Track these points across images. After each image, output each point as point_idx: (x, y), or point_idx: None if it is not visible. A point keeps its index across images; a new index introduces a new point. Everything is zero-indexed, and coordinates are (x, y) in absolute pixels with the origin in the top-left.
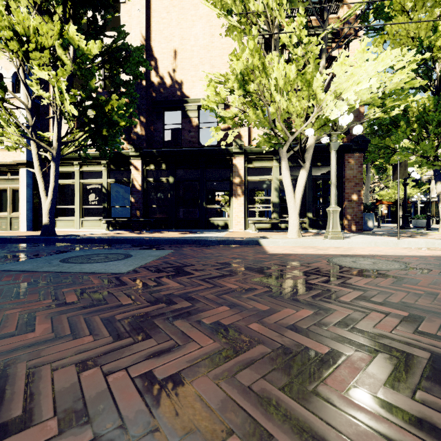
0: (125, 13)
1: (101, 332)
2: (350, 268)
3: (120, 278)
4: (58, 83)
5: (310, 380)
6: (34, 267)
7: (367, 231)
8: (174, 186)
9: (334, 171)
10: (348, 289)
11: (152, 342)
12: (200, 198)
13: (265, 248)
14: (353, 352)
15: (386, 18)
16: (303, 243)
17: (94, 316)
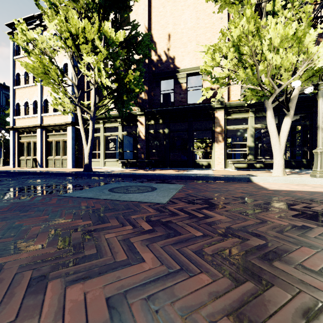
0: (133, 13)
1: (208, 269)
2: None
3: (166, 207)
4: (98, 64)
5: None
6: (94, 195)
7: None
8: (168, 135)
9: (322, 116)
10: None
11: (281, 292)
12: (188, 144)
13: (259, 184)
14: None
15: None
16: (293, 181)
17: (183, 248)
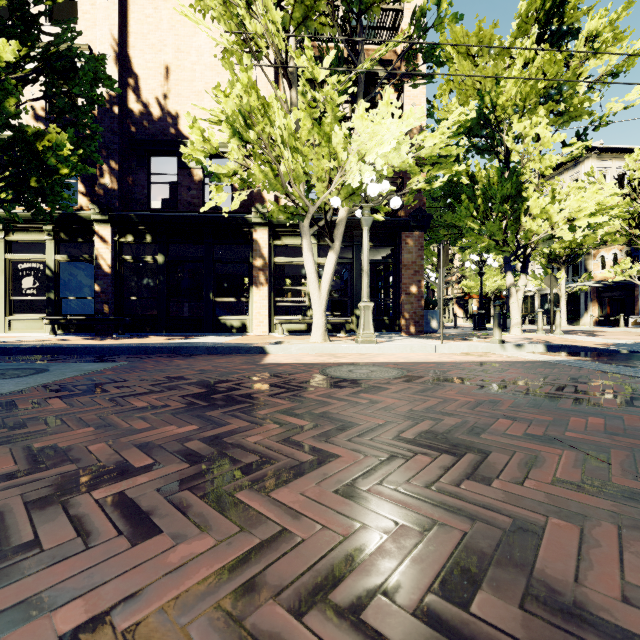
0: None
1: None
2: (334, 378)
3: None
4: None
5: (81, 492)
6: None
7: (431, 333)
8: (165, 268)
9: (366, 254)
10: (288, 401)
11: None
12: (205, 286)
13: (267, 357)
14: (176, 463)
15: (438, 62)
16: (323, 350)
17: None
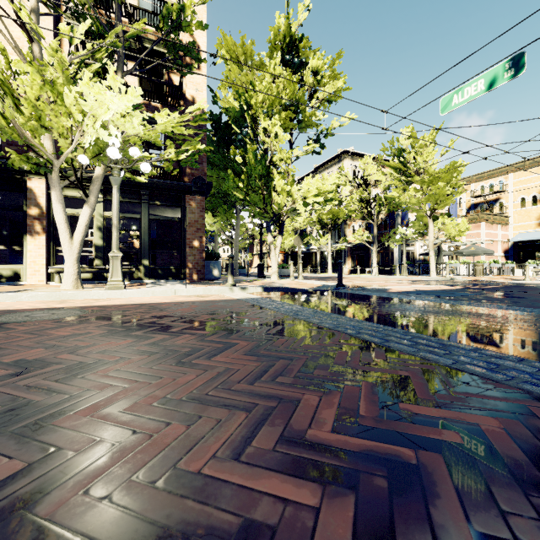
0: None
1: None
2: None
3: None
4: None
5: None
6: None
7: (214, 280)
8: None
9: (116, 210)
10: None
11: None
12: None
13: None
14: None
15: (196, 58)
16: (61, 296)
17: None
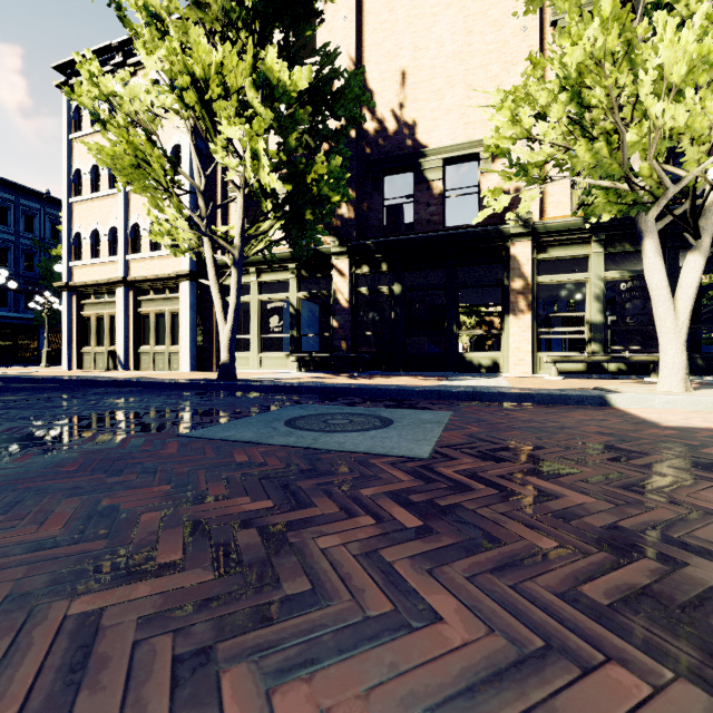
0: (323, 28)
1: (622, 651)
2: None
3: (435, 469)
4: (252, 143)
5: None
6: (258, 434)
7: None
8: (402, 299)
9: None
10: None
11: None
12: (447, 318)
13: (632, 413)
14: None
15: None
16: None
17: (524, 582)
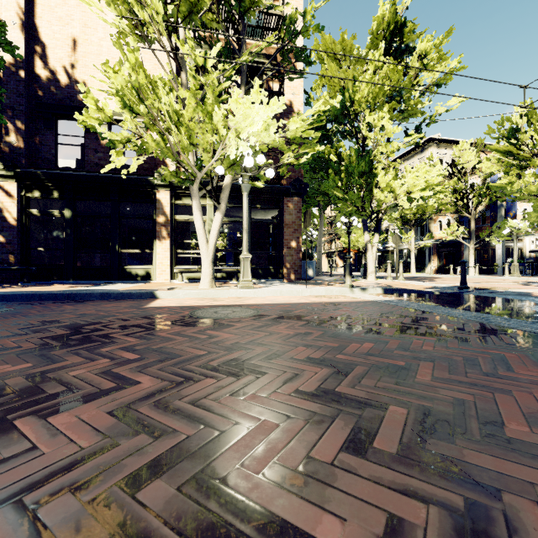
0: None
1: None
2: (196, 318)
3: None
4: None
5: None
6: None
7: (308, 280)
8: (72, 222)
9: (246, 215)
10: (138, 339)
11: None
12: (111, 239)
13: (154, 301)
14: None
15: (307, 62)
16: (207, 294)
17: None
